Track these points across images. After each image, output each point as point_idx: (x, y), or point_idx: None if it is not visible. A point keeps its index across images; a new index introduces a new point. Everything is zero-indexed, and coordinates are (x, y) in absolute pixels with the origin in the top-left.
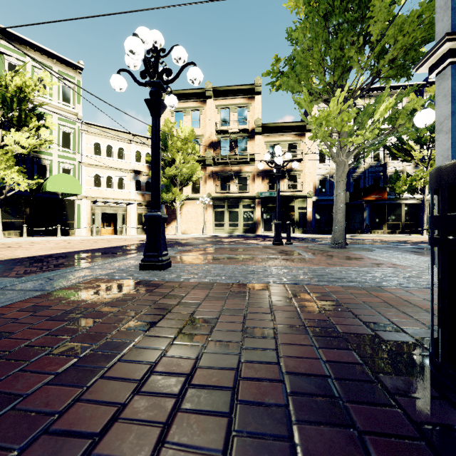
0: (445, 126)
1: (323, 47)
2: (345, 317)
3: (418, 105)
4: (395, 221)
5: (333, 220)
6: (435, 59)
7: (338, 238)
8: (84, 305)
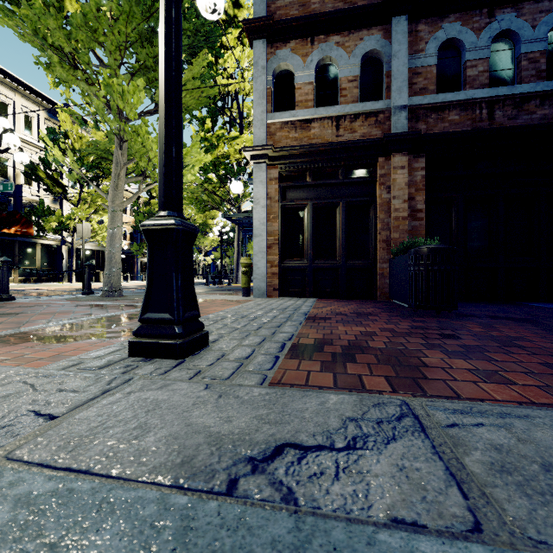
0: (262, 202)
1: (133, 35)
2: (373, 315)
3: (72, 133)
4: (30, 265)
5: (109, 260)
6: (258, 153)
7: (116, 283)
8: (430, 362)
